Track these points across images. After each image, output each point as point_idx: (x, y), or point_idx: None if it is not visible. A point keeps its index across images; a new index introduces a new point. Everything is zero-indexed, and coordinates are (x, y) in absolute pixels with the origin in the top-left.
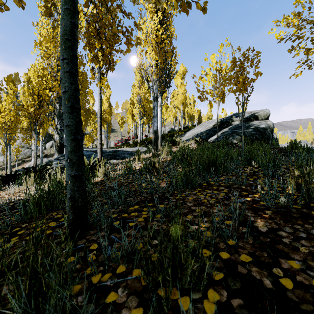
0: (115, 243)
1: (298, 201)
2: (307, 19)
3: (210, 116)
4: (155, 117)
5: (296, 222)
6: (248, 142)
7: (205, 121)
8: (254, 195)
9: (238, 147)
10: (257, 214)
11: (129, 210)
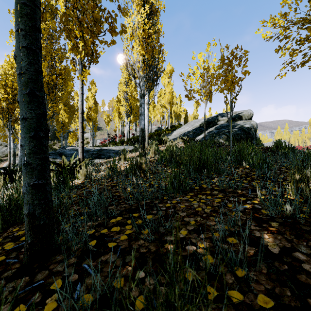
0: (87, 276)
1: (303, 208)
2: (293, 20)
3: (196, 115)
4: (142, 115)
5: (309, 238)
6: (234, 141)
7: (191, 121)
8: (253, 200)
9: (224, 147)
10: (262, 226)
11: (110, 223)
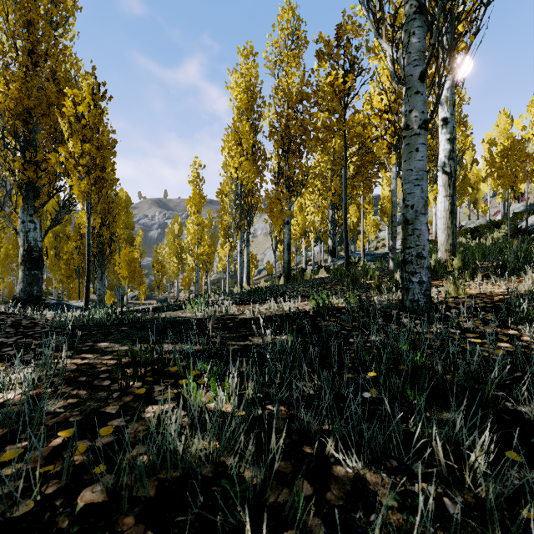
0: None
1: None
2: None
3: None
4: None
5: None
6: None
7: None
8: None
9: None
10: None
11: None
